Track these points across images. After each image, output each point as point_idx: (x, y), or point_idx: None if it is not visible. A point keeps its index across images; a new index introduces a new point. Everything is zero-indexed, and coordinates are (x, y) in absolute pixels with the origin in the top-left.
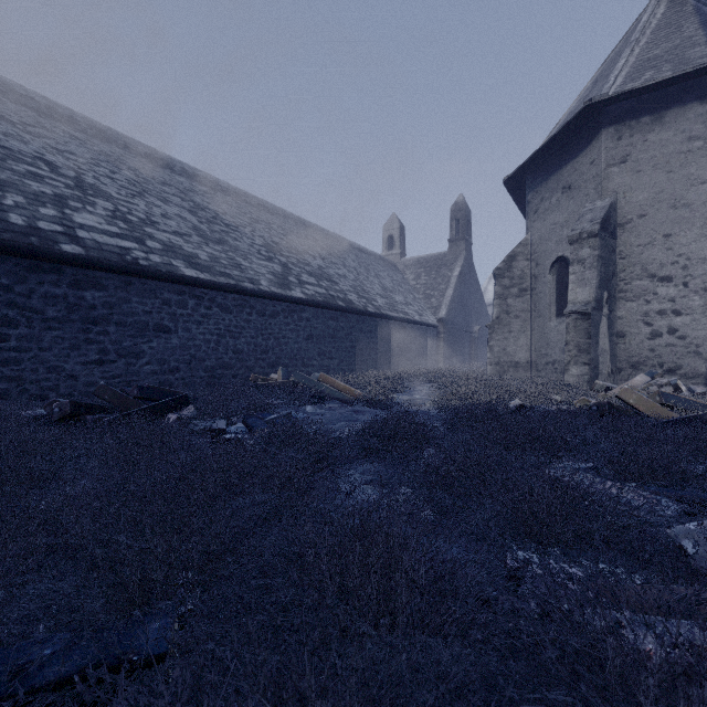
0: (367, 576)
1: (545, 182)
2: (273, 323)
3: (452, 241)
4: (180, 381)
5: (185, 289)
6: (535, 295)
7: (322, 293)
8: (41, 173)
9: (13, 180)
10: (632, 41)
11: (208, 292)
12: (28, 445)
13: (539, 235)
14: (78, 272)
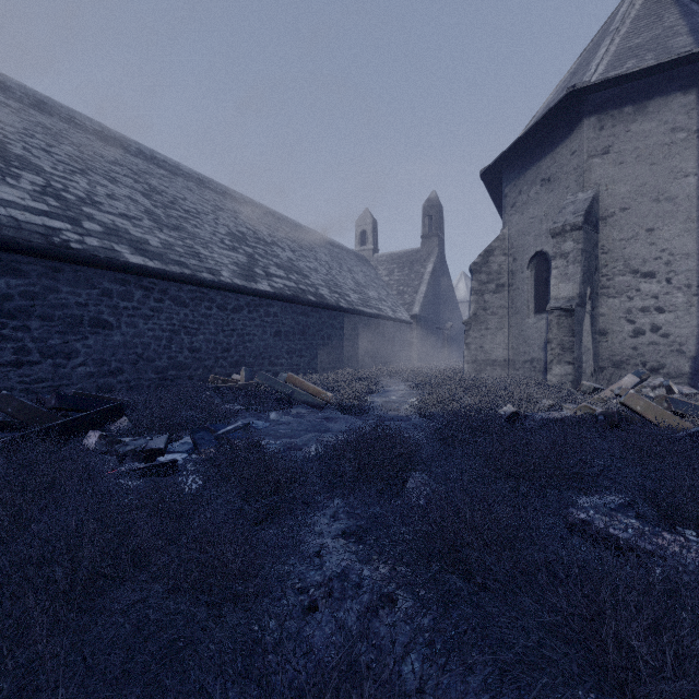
0: None
1: (523, 175)
2: (236, 318)
3: (425, 237)
4: (124, 384)
5: (129, 279)
6: (512, 291)
7: (291, 286)
8: None
9: None
10: (612, 30)
11: (158, 282)
12: None
13: (517, 230)
14: None
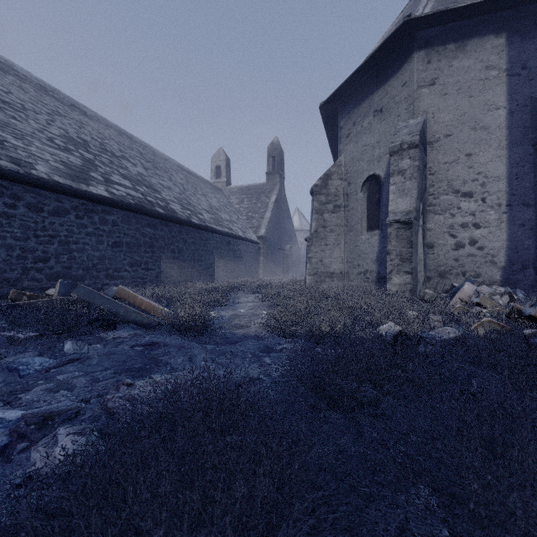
0: None
1: (357, 108)
2: (57, 222)
3: (269, 174)
4: None
5: None
6: (347, 211)
7: (136, 196)
8: None
9: None
10: None
11: None
12: None
13: (351, 157)
14: None
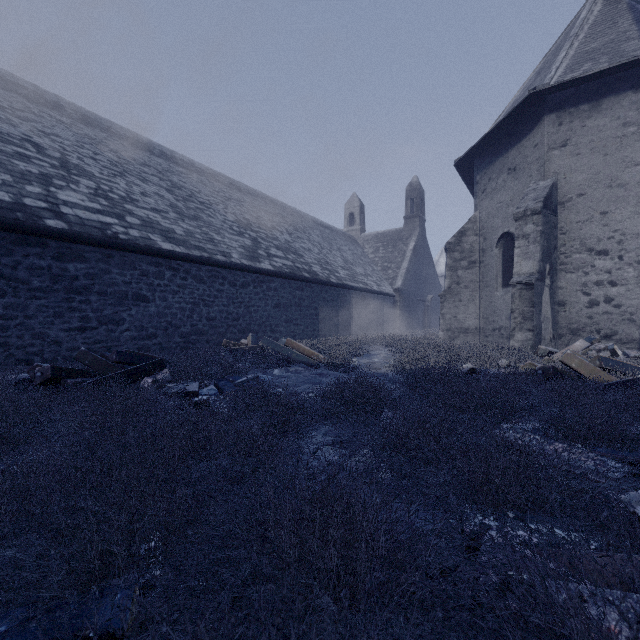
0: (327, 547)
1: (492, 164)
2: (243, 292)
3: (407, 218)
4: (157, 346)
5: (161, 262)
6: (483, 267)
7: (288, 265)
8: (28, 154)
9: (1, 160)
10: (571, 35)
11: (183, 264)
12: (6, 409)
13: (487, 213)
14: (62, 245)
